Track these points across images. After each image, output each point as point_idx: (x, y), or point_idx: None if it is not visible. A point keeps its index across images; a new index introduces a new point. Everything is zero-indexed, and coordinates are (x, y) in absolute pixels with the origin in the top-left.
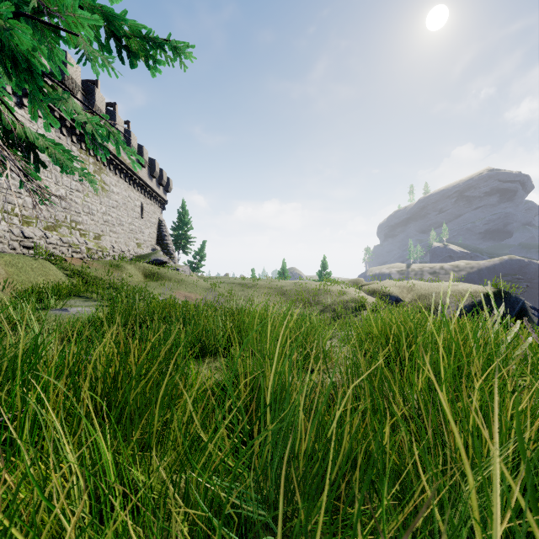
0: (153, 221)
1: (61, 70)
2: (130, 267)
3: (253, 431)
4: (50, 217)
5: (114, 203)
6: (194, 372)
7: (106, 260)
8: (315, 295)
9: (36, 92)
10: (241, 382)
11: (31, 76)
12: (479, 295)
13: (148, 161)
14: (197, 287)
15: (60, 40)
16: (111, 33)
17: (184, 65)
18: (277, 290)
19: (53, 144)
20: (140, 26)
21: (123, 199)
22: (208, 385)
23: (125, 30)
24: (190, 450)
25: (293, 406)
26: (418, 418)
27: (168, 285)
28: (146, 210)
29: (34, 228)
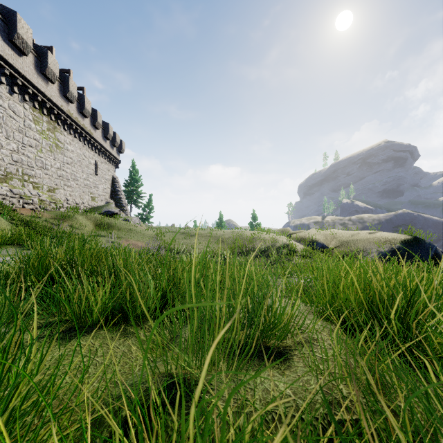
0: (107, 178)
1: (10, 29)
2: (82, 217)
3: None
4: (0, 169)
5: (69, 160)
6: None
7: (59, 211)
8: (250, 242)
9: None
10: None
11: None
12: (397, 241)
13: (102, 124)
14: (144, 236)
15: None
16: None
17: None
18: (216, 238)
19: None
20: None
21: (77, 156)
22: None
23: None
24: None
25: None
26: None
27: (117, 234)
28: (101, 168)
29: None
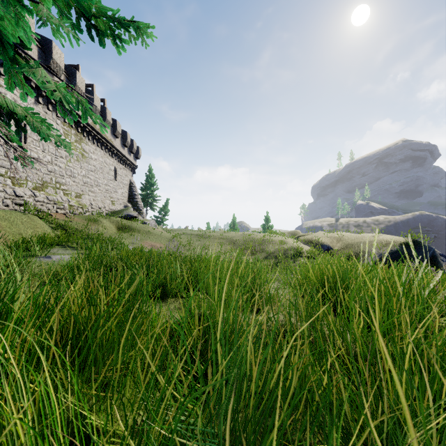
0: (125, 183)
1: (47, 56)
2: (106, 221)
3: (207, 367)
4: (38, 179)
5: (93, 167)
6: (154, 314)
7: (85, 215)
8: (260, 244)
9: (8, 62)
10: (195, 323)
11: (3, 47)
12: (397, 244)
13: (121, 132)
14: (161, 238)
15: (24, 9)
16: (80, 13)
17: (146, 44)
18: (228, 240)
19: (32, 113)
20: (106, 7)
21: (100, 164)
22: (167, 325)
23: (93, 11)
24: (149, 387)
25: (242, 351)
26: (354, 356)
27: (137, 236)
28: (120, 174)
29: (25, 188)
